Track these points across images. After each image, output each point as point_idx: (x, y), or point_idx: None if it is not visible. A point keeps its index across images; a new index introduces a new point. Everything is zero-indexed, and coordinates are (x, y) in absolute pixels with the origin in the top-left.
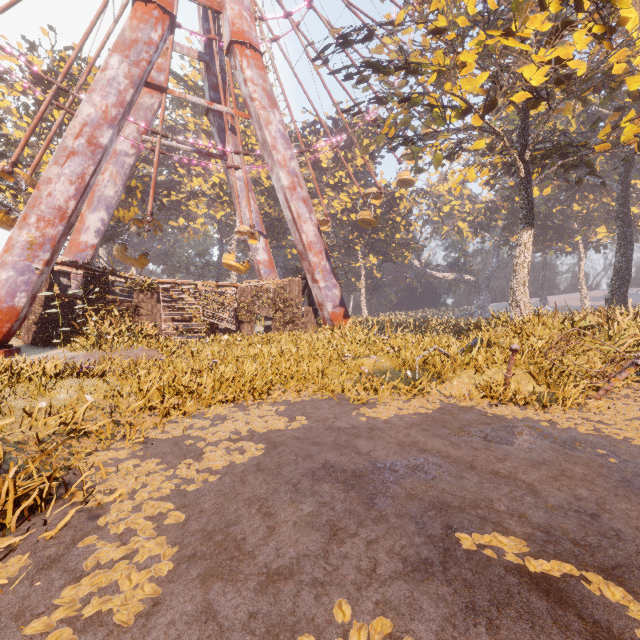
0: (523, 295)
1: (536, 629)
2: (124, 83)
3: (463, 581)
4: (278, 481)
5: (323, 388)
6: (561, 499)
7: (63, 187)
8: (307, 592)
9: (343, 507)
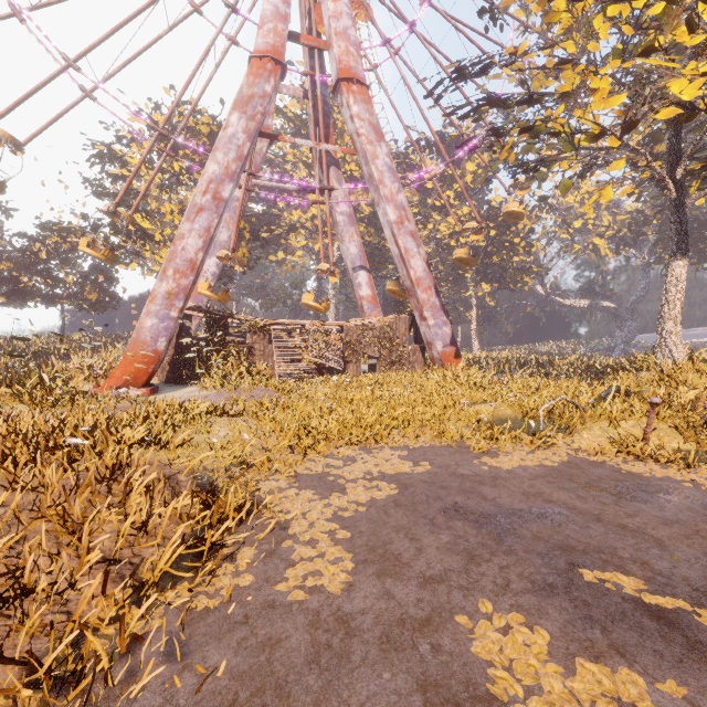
0: (674, 335)
1: (643, 637)
2: (242, 138)
3: (583, 601)
4: (416, 516)
5: (440, 435)
6: (689, 554)
7: (193, 241)
8: (456, 592)
9: (476, 540)
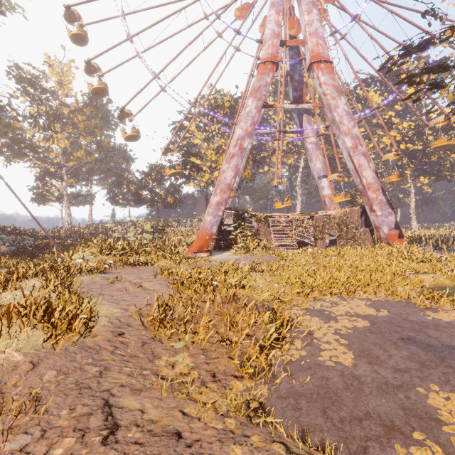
0: None
1: None
2: (254, 112)
3: None
4: (384, 339)
5: (391, 293)
6: None
7: (229, 173)
8: (415, 378)
9: (425, 357)
